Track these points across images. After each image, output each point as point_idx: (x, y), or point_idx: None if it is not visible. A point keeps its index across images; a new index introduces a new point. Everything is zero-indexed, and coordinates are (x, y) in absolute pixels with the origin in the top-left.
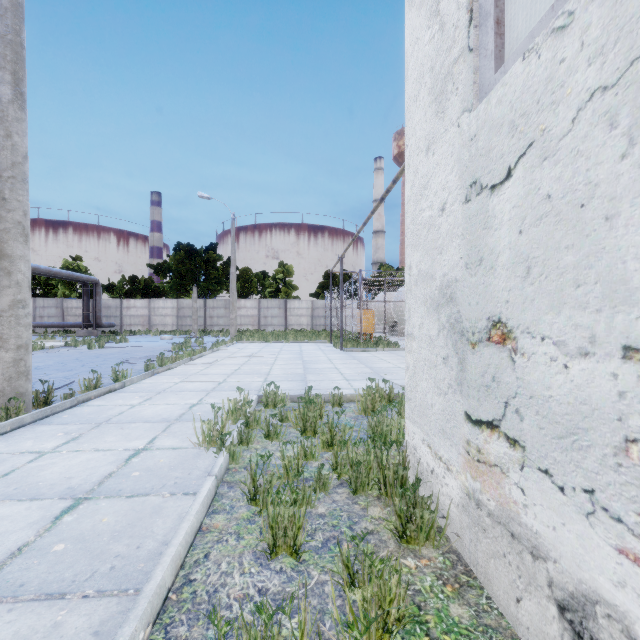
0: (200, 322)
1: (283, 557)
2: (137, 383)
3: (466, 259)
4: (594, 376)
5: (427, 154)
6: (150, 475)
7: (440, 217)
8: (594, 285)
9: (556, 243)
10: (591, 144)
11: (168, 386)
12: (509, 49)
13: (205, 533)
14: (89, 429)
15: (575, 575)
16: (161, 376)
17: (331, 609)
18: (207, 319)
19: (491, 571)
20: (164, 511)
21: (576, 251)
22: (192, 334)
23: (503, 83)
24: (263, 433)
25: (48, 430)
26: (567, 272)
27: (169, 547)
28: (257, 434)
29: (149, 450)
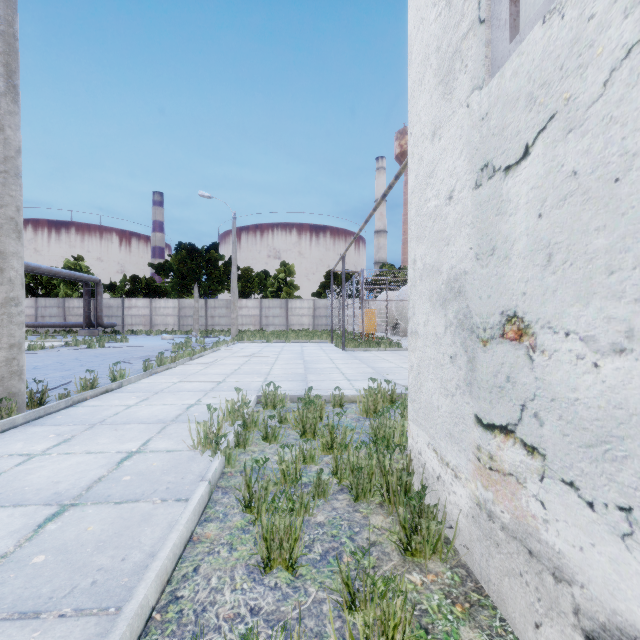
0: (201, 322)
1: (278, 571)
2: (135, 383)
3: (476, 249)
4: (632, 376)
5: (433, 140)
6: (141, 479)
7: (447, 206)
8: (632, 271)
9: (584, 225)
10: (628, 108)
11: (166, 386)
12: (525, 18)
13: (196, 544)
14: (82, 430)
15: (607, 604)
16: (160, 376)
17: (329, 632)
18: (208, 319)
19: (505, 590)
20: (153, 519)
21: (609, 233)
22: (193, 334)
23: (519, 52)
24: (261, 435)
25: (40, 431)
26: (597, 257)
27: (154, 561)
28: (255, 436)
29: (142, 453)
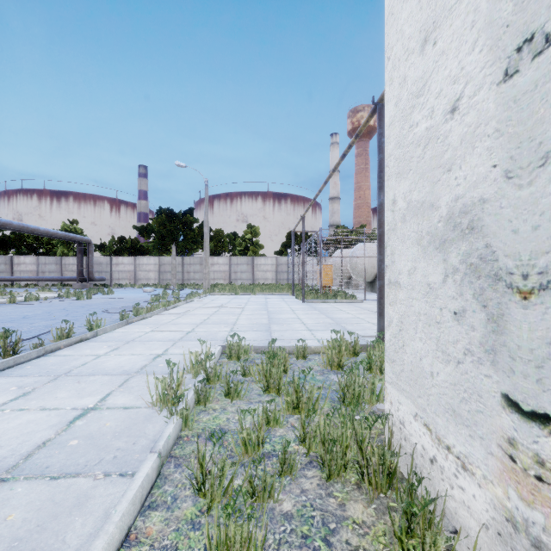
0: (179, 277)
1: None
2: (110, 332)
3: (507, 164)
4: None
5: (423, 49)
6: (89, 445)
7: (448, 122)
8: None
9: None
10: None
11: (138, 335)
12: None
13: (131, 546)
14: (45, 382)
15: None
16: (134, 325)
17: None
18: (185, 274)
19: None
20: (89, 503)
21: None
22: (171, 287)
23: None
24: (223, 391)
25: (3, 383)
26: None
27: None
28: (217, 391)
29: (98, 410)
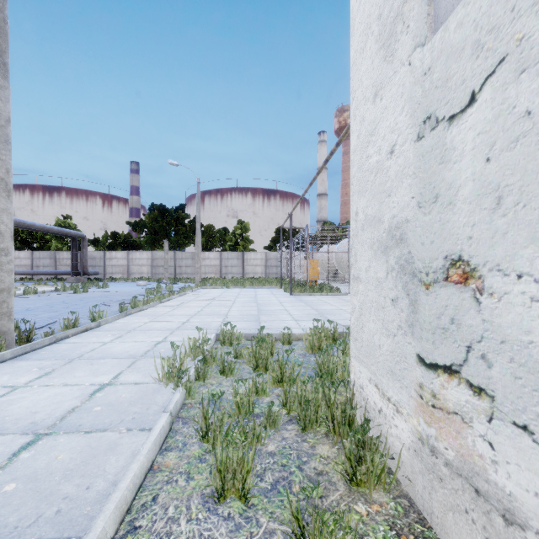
0: (171, 271)
1: (231, 501)
2: (111, 323)
3: (418, 198)
4: None
5: (374, 101)
6: (110, 410)
7: (389, 160)
8: None
9: None
10: None
11: (138, 325)
12: None
13: (156, 472)
14: (62, 364)
15: None
16: (133, 316)
17: None
18: (177, 268)
19: (449, 524)
20: (119, 448)
21: None
22: (164, 281)
23: (465, 3)
24: (218, 369)
25: (25, 365)
26: None
27: (115, 492)
28: (213, 370)
29: (113, 385)
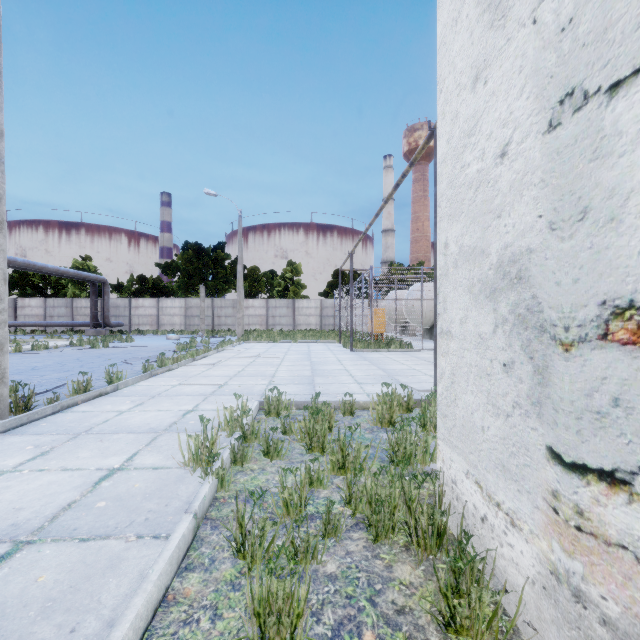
0: (208, 322)
1: None
2: (132, 386)
3: (551, 216)
4: None
5: (474, 87)
6: (118, 506)
7: (498, 166)
8: None
9: None
10: None
11: (164, 389)
12: None
13: (170, 606)
14: (64, 441)
15: None
16: (159, 378)
17: None
18: (215, 319)
19: None
20: (122, 565)
21: None
22: (199, 334)
23: None
24: (261, 450)
25: (18, 442)
26: None
27: None
28: (255, 450)
29: (125, 470)
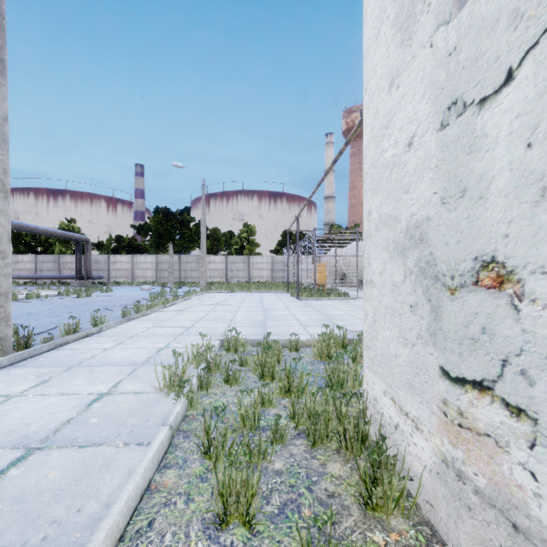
0: (176, 275)
1: (235, 527)
2: (113, 328)
3: (442, 193)
4: None
5: (390, 90)
6: (108, 422)
7: (406, 153)
8: None
9: None
10: None
11: (141, 331)
12: None
13: (153, 493)
14: (60, 372)
15: None
16: (136, 322)
17: None
18: (182, 272)
19: None
20: (114, 464)
21: None
22: (168, 285)
23: None
24: (222, 378)
25: (22, 373)
26: None
27: (106, 517)
28: (217, 378)
29: (112, 394)
